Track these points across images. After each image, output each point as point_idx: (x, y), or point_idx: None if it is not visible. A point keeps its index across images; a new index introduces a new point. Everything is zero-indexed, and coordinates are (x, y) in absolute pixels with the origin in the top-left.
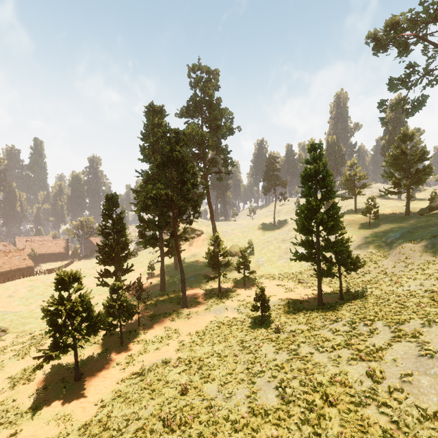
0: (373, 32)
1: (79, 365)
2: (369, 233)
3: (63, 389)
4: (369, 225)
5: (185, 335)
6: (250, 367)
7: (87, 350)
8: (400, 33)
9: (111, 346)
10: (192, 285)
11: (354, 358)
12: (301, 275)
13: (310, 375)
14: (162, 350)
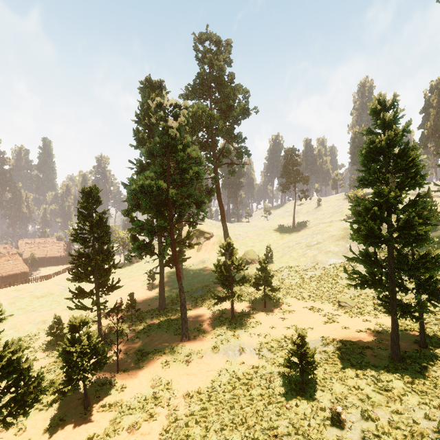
0: None
1: None
2: None
3: None
4: None
5: (181, 397)
6: None
7: (32, 420)
8: None
9: (70, 412)
10: (198, 302)
11: None
12: (340, 294)
13: None
14: (142, 430)
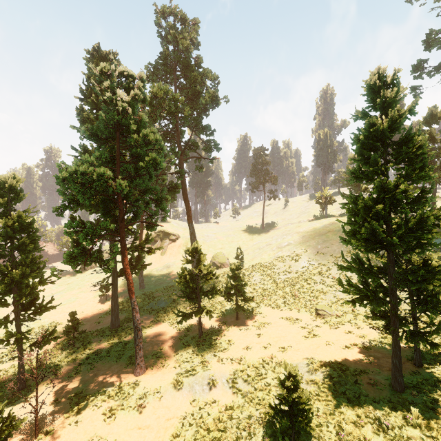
0: None
1: None
2: None
3: None
4: None
5: None
6: None
7: None
8: None
9: None
10: (160, 317)
11: None
12: (316, 300)
13: None
14: None
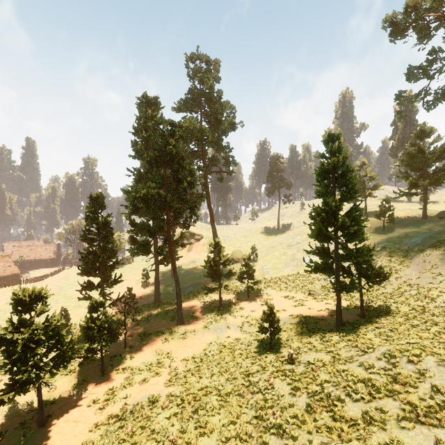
0: (391, 15)
1: (48, 402)
2: (384, 238)
3: (21, 438)
4: (384, 229)
5: (179, 361)
6: (259, 414)
7: (60, 382)
8: (422, 15)
9: (90, 376)
10: (190, 296)
11: (408, 418)
12: (311, 285)
13: (346, 442)
14: (150, 382)
